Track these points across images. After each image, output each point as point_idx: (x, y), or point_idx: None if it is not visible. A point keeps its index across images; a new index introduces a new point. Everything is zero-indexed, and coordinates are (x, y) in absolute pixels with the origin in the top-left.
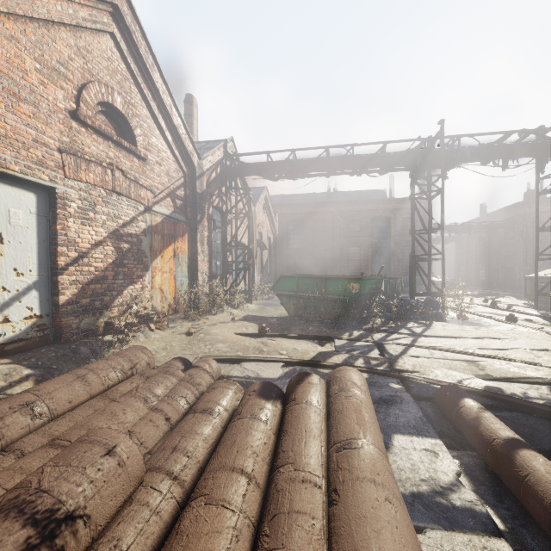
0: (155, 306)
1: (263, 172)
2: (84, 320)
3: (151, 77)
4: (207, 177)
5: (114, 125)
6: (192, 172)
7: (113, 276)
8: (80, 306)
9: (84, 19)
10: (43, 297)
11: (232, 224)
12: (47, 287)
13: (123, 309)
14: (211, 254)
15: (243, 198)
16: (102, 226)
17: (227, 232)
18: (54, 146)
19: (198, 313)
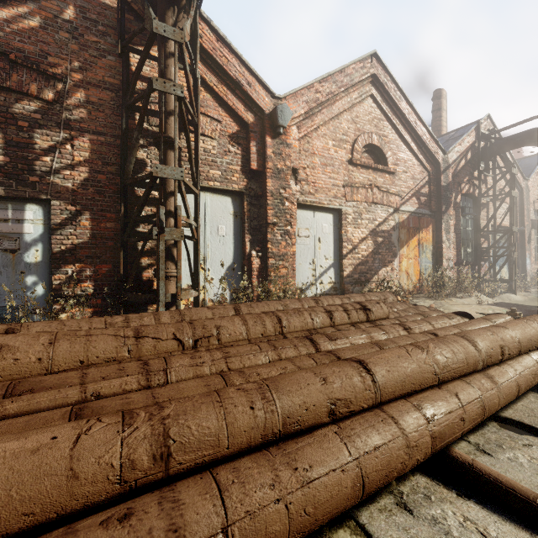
0: (401, 285)
1: (533, 141)
2: (355, 288)
3: (398, 108)
4: (453, 168)
5: (372, 156)
6: (436, 169)
7: (371, 261)
8: (353, 279)
9: (355, 98)
10: (336, 272)
11: (489, 207)
12: (337, 266)
13: (378, 284)
14: (458, 241)
15: (501, 177)
16: (365, 228)
17: (481, 216)
18: (341, 185)
19: (440, 294)
